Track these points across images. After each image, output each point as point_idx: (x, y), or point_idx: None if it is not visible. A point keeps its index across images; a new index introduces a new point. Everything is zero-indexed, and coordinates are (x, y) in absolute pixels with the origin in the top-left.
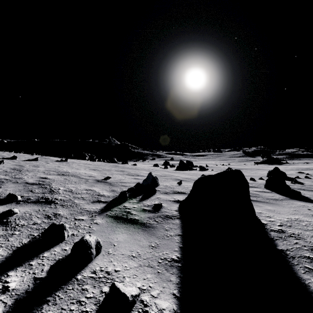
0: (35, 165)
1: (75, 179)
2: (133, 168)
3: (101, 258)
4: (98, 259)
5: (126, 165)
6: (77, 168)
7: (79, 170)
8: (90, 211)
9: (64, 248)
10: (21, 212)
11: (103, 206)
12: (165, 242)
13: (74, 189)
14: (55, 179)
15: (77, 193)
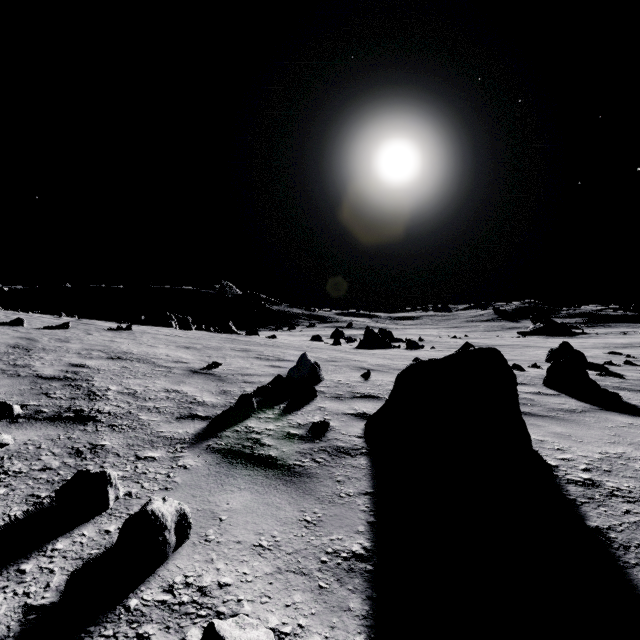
0: (63, 338)
1: (144, 367)
2: (269, 345)
3: (189, 552)
4: (181, 556)
5: (254, 338)
6: (150, 344)
7: (155, 348)
8: (171, 439)
9: (106, 529)
10: (17, 442)
11: (202, 427)
12: (336, 511)
13: (141, 390)
14: (103, 368)
15: (145, 398)
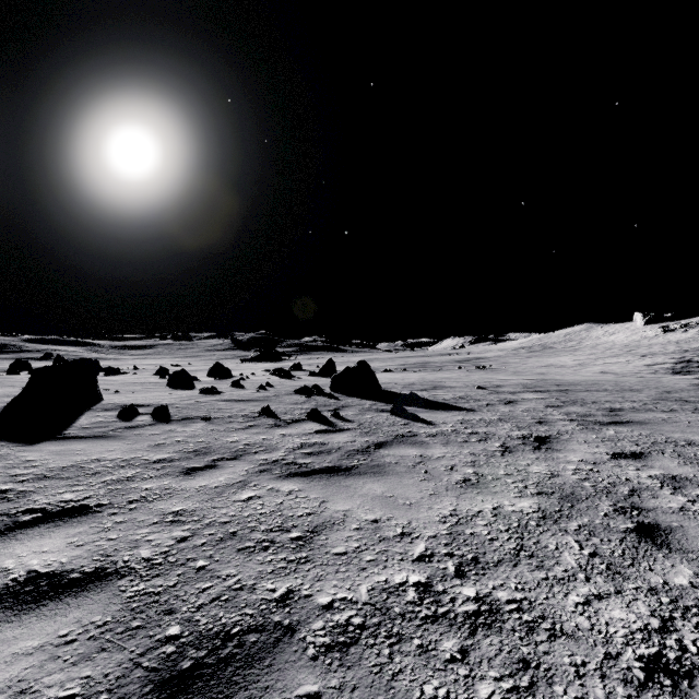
0: None
1: None
2: None
3: None
4: None
5: None
6: None
7: None
8: None
9: None
10: None
11: None
12: None
13: None
14: None
15: None
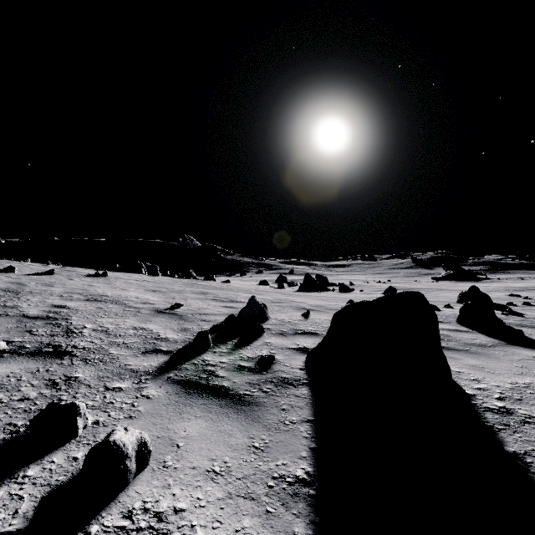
0: (48, 283)
1: (116, 308)
2: (224, 289)
3: (148, 478)
4: (141, 482)
5: (211, 283)
6: (122, 288)
7: (126, 292)
8: (137, 371)
9: (74, 455)
10: (1, 375)
11: (164, 361)
12: (281, 437)
13: (112, 327)
14: (80, 309)
15: (116, 335)
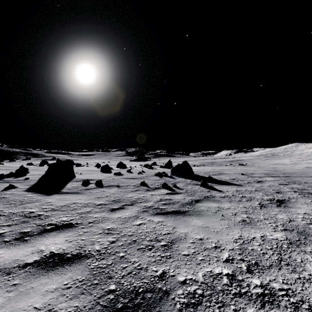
0: None
1: None
2: (1, 166)
3: (1, 186)
4: None
5: None
6: None
7: None
8: None
9: None
10: None
11: None
12: (29, 183)
13: None
14: None
15: None
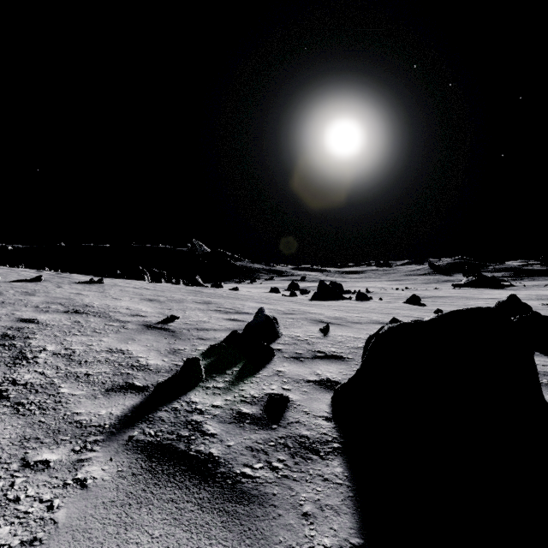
0: (30, 291)
1: (97, 322)
2: (231, 297)
3: None
4: None
5: (218, 290)
6: (115, 297)
7: (118, 301)
8: (86, 426)
9: None
10: None
11: (132, 405)
12: None
13: (81, 350)
14: (52, 324)
15: (80, 361)
